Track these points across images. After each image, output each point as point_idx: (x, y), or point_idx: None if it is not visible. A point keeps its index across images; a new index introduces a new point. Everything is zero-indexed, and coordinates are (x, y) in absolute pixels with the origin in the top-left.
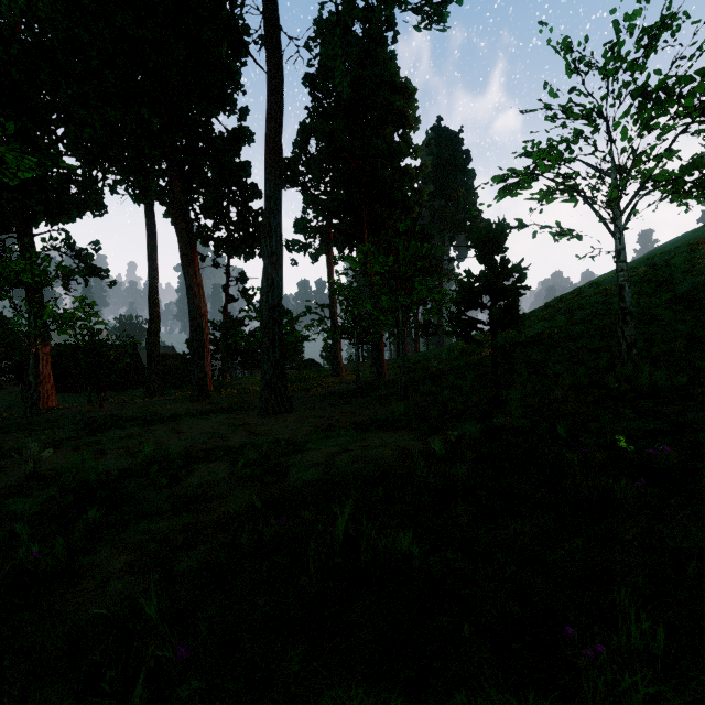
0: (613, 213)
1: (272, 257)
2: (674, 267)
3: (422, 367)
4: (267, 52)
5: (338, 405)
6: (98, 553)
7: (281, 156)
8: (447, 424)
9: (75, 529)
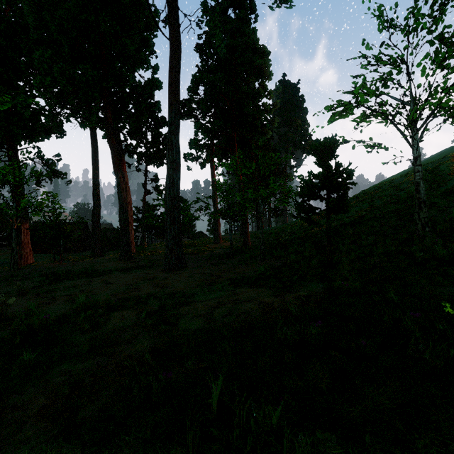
0: (413, 130)
1: (173, 163)
2: (442, 170)
3: (273, 237)
4: (169, 24)
5: (218, 265)
6: (24, 394)
7: (179, 95)
8: (296, 283)
9: (13, 368)
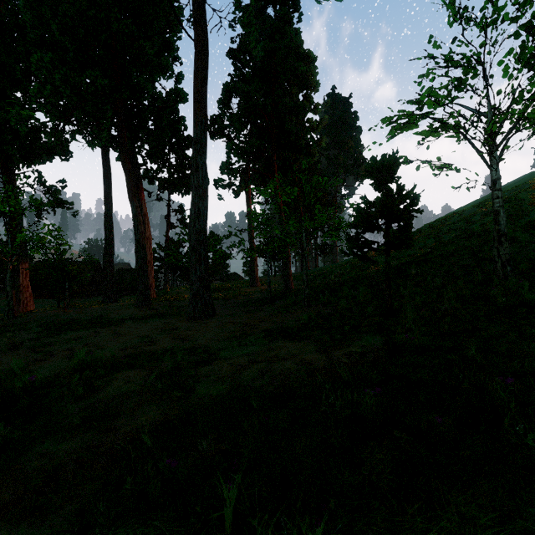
0: (492, 146)
1: (199, 190)
2: (522, 200)
3: (321, 279)
4: (194, 21)
5: (253, 312)
6: None
7: (206, 107)
8: (348, 335)
9: None
